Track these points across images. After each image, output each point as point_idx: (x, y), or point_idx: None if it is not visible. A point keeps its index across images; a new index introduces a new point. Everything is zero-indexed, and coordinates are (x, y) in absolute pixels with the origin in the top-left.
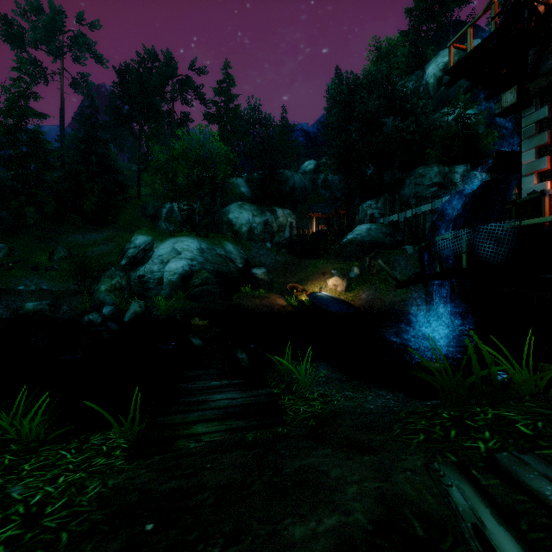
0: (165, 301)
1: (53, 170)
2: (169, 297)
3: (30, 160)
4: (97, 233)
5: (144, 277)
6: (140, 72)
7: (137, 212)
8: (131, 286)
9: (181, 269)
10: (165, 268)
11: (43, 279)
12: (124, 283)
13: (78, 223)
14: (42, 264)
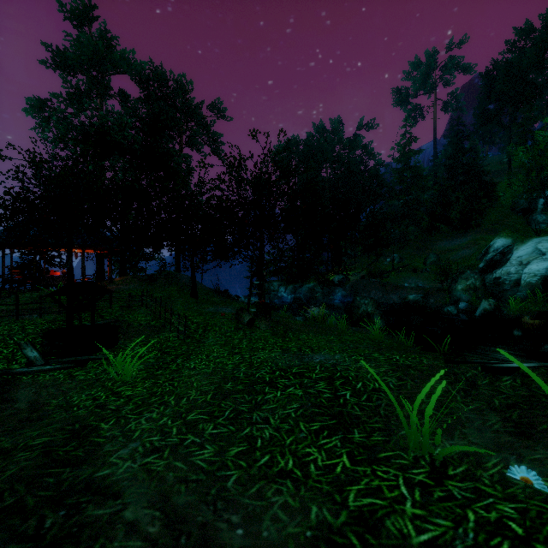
0: (519, 303)
1: (427, 191)
2: (525, 300)
3: (412, 189)
4: (461, 238)
5: (499, 279)
6: (507, 63)
7: (505, 209)
8: (486, 287)
9: (543, 271)
10: (523, 270)
11: (419, 278)
12: (478, 284)
13: (445, 231)
14: (419, 267)
